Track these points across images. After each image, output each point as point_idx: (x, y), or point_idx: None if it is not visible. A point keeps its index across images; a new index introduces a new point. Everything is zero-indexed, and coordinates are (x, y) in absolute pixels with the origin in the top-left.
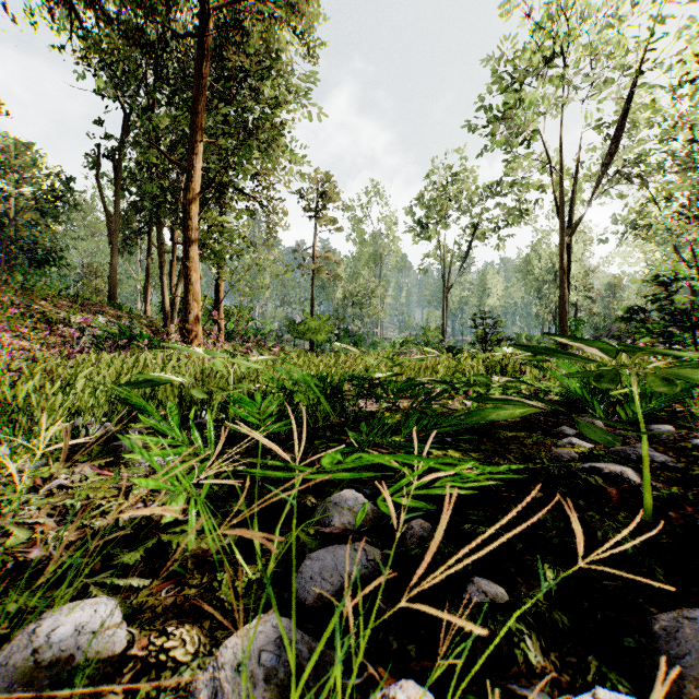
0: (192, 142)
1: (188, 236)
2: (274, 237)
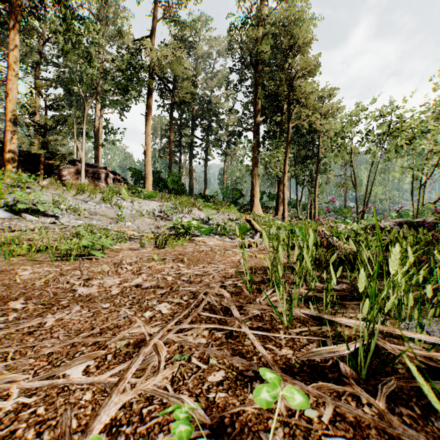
0: (316, 178)
1: (315, 197)
2: (329, 181)
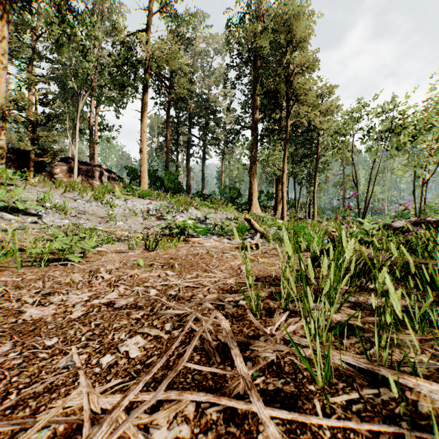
0: (315, 177)
1: (314, 197)
2: (328, 180)
